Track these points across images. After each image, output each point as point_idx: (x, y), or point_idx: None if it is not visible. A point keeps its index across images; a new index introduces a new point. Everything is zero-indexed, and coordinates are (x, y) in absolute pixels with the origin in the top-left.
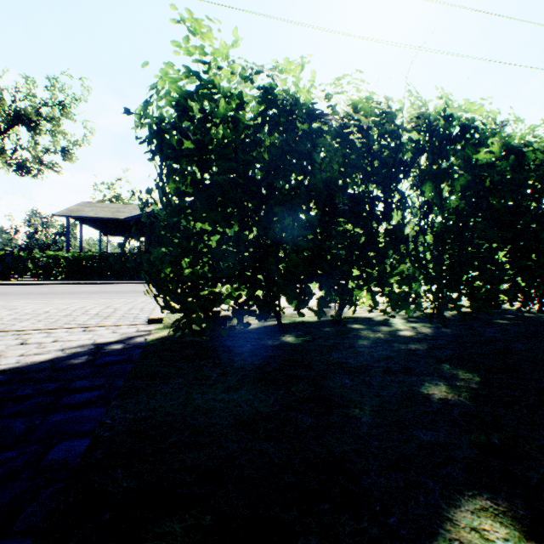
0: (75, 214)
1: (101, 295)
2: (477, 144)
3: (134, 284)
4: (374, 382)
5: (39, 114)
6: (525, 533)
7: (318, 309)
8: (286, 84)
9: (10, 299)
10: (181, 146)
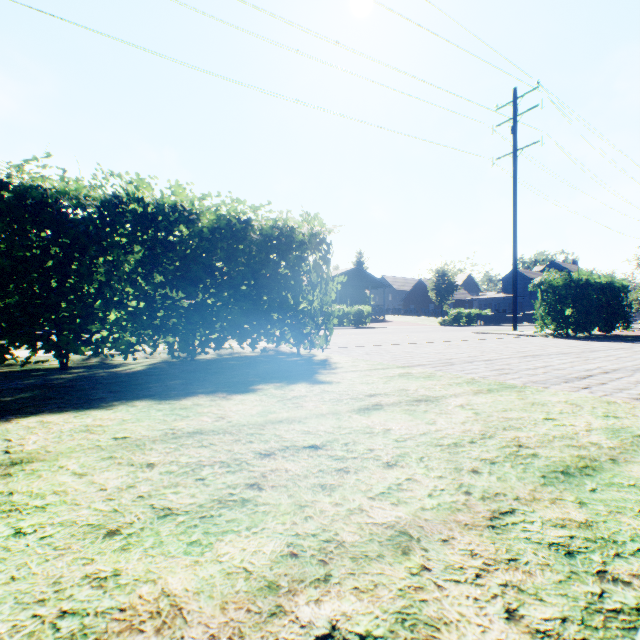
0: None
1: None
2: (177, 219)
3: None
4: None
5: None
6: None
7: (2, 355)
8: None
9: None
10: None
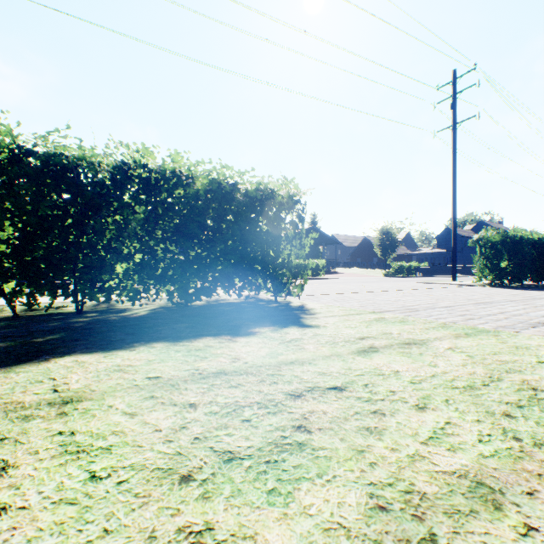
0: None
1: None
2: (176, 183)
3: None
4: None
5: None
6: None
7: (29, 301)
8: None
9: None
10: None
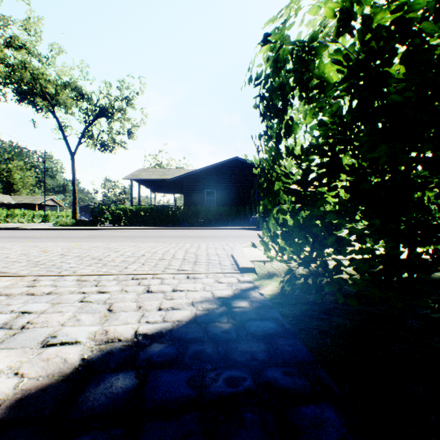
0: (136, 178)
1: (166, 239)
2: None
3: (179, 229)
4: None
5: (113, 107)
6: None
7: None
8: None
9: (107, 241)
10: (348, 62)
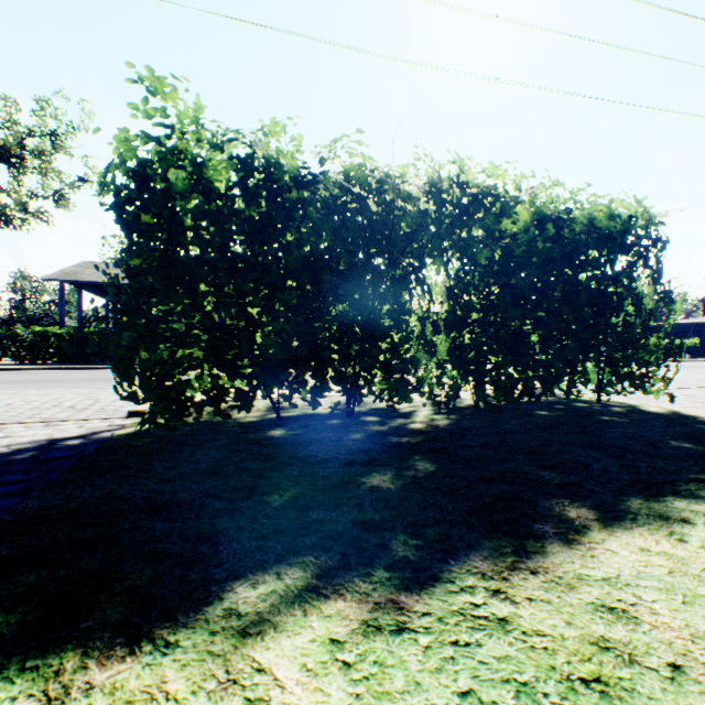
0: (71, 278)
1: (93, 383)
2: (499, 213)
3: None
4: (323, 472)
5: (23, 147)
6: (316, 574)
7: (313, 399)
8: (268, 149)
9: None
10: (138, 221)
